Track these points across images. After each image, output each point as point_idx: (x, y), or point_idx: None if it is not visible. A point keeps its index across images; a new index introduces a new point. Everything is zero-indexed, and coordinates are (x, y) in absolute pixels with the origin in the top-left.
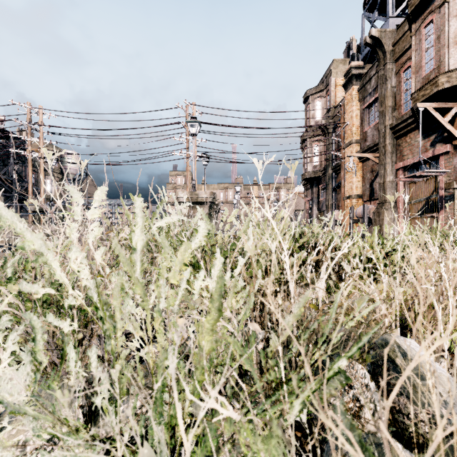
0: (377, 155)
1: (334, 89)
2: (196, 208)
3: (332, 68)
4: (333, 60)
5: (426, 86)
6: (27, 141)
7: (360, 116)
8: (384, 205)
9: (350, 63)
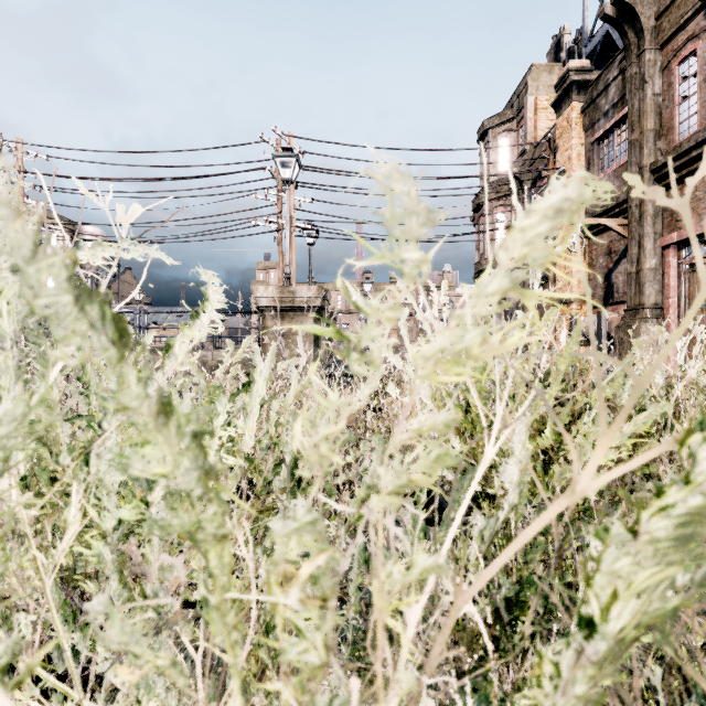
0: (624, 221)
1: (533, 116)
2: (292, 317)
3: (529, 79)
4: (532, 65)
5: None
6: None
7: (586, 155)
8: (640, 313)
9: (567, 63)
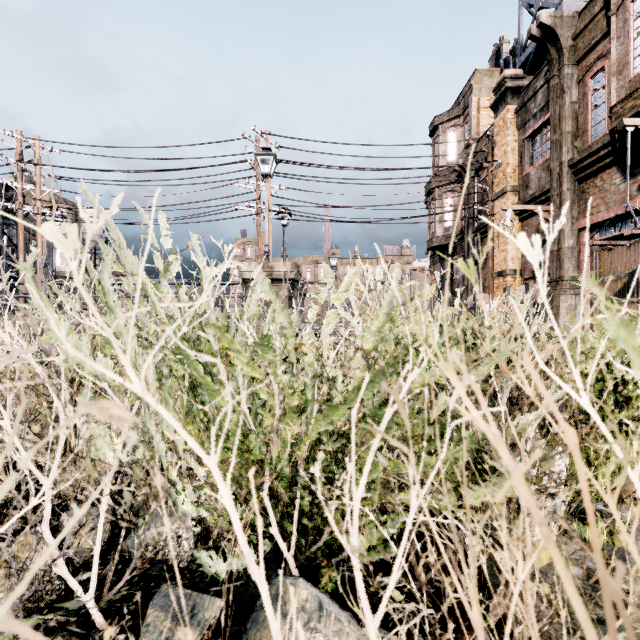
0: (548, 208)
1: (476, 114)
2: None
3: (473, 82)
4: (475, 70)
5: (638, 92)
6: (26, 192)
7: (519, 150)
8: (560, 284)
9: (503, 71)
